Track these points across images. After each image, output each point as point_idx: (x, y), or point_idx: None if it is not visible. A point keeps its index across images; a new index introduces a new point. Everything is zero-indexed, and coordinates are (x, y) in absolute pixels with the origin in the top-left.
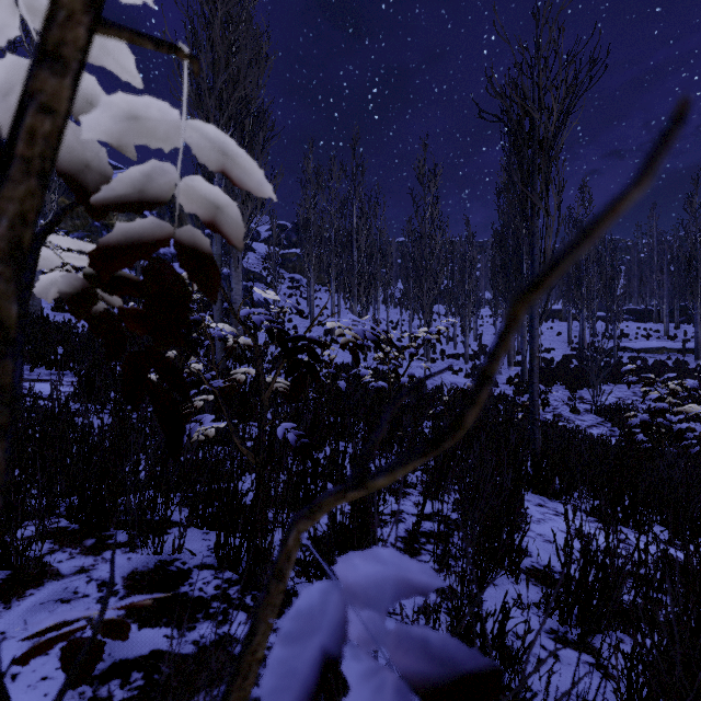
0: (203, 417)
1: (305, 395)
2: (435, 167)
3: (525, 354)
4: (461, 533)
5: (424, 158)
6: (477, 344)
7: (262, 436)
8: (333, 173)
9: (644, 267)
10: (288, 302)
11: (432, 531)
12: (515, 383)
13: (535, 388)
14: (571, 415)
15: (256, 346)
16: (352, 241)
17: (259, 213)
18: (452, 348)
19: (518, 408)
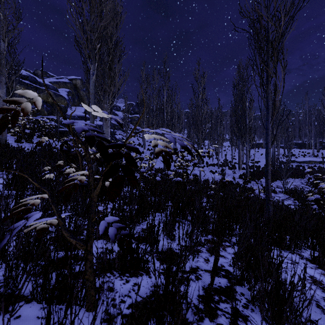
0: (32, 215)
1: (138, 185)
2: (203, 73)
3: (247, 164)
4: (241, 288)
5: (198, 69)
6: (223, 159)
7: (90, 227)
8: (154, 77)
9: (302, 123)
10: (133, 139)
11: (221, 287)
12: (243, 178)
13: (269, 182)
14: (272, 194)
15: (87, 153)
16: (163, 108)
17: (117, 93)
18: (211, 161)
19: (246, 190)
